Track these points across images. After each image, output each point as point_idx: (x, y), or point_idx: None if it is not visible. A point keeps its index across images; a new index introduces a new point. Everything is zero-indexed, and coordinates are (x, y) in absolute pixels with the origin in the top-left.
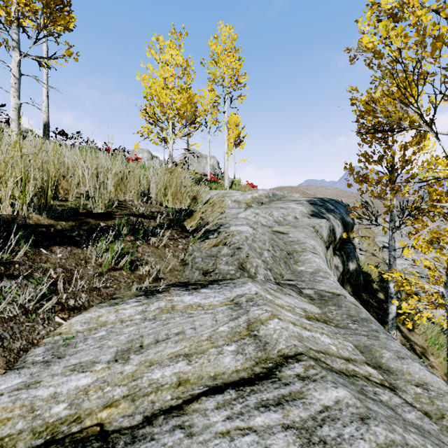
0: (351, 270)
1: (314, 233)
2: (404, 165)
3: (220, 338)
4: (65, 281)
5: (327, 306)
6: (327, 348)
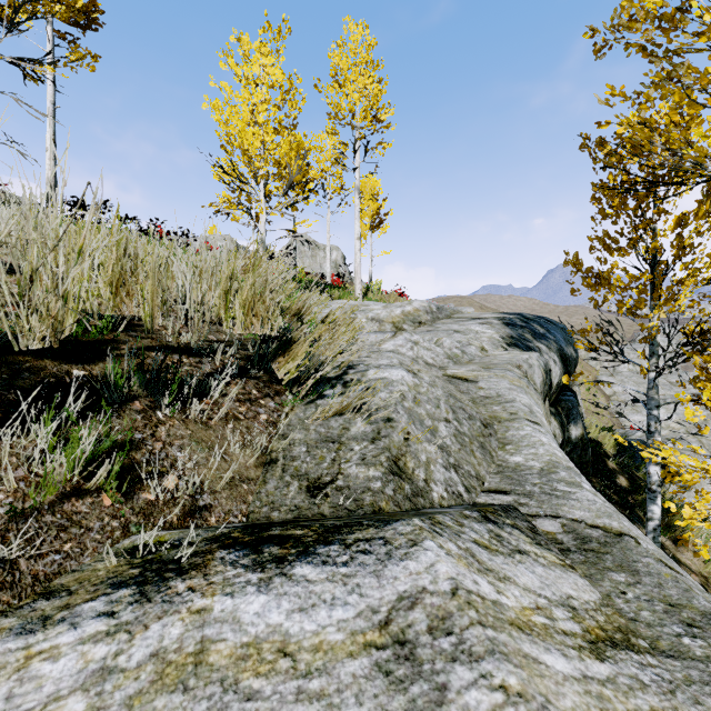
0: (574, 439)
1: (524, 379)
2: (681, 255)
3: None
4: None
5: (605, 574)
6: None
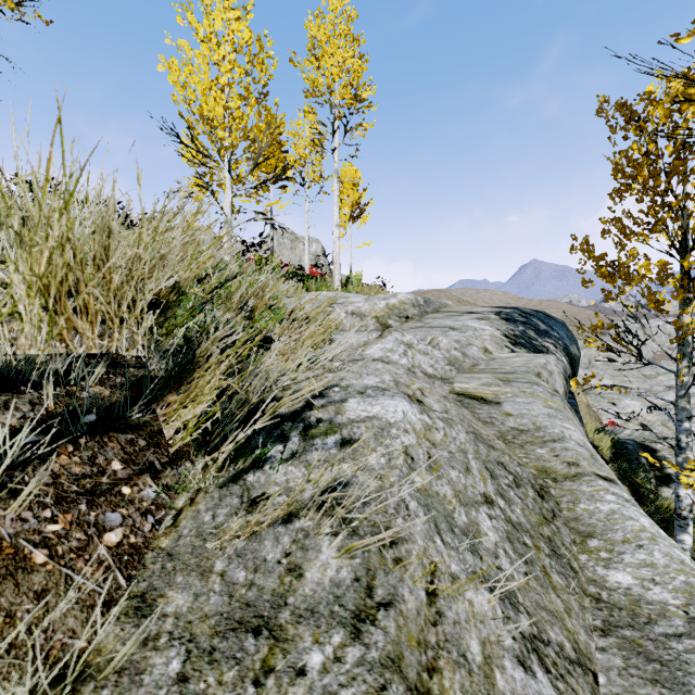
0: None
1: (557, 396)
2: None
3: None
4: None
5: None
6: None
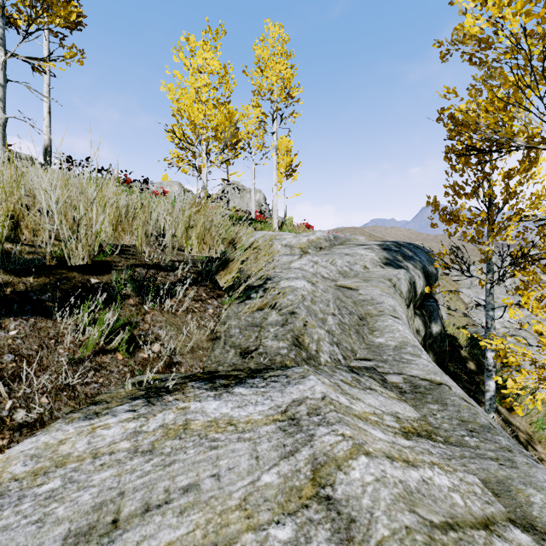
0: (435, 334)
1: (392, 288)
2: (508, 199)
3: (263, 504)
4: (15, 376)
5: (426, 405)
6: (451, 505)
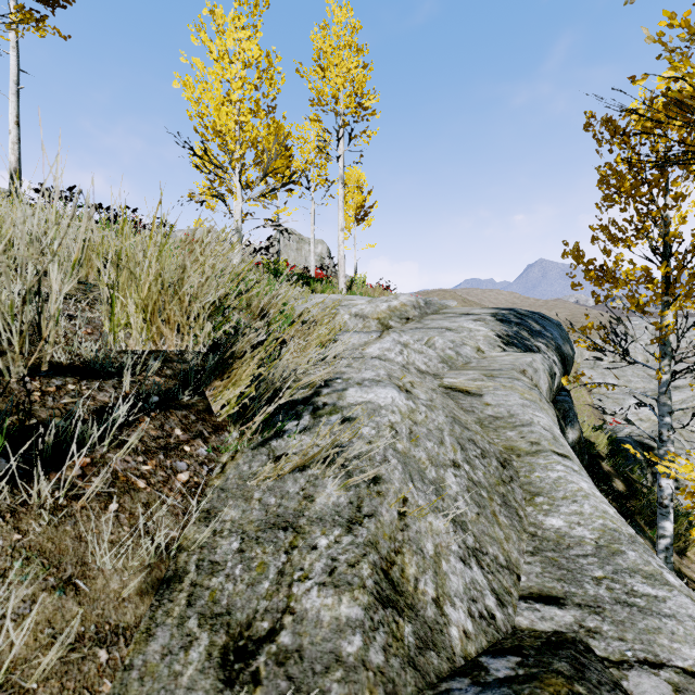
0: (571, 442)
1: (535, 390)
2: None
3: None
4: None
5: None
6: None
